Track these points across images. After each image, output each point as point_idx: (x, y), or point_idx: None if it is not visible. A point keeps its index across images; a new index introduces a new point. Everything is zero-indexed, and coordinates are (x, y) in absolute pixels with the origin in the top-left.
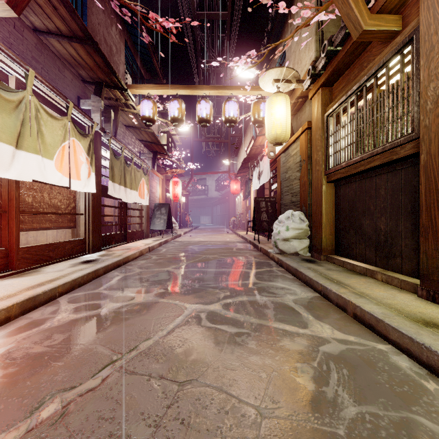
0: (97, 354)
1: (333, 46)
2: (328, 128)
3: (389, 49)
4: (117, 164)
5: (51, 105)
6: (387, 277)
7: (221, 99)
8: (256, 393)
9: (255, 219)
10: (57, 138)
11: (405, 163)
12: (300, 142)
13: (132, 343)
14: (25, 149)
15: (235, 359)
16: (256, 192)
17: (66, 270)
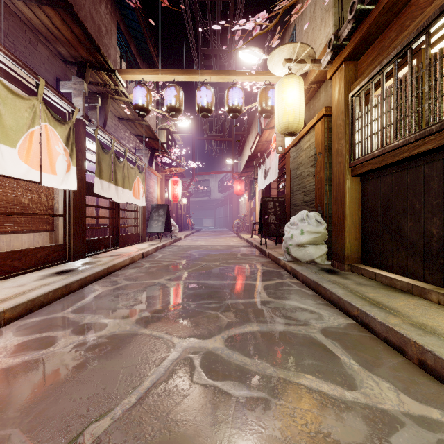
0: None
1: (365, 3)
2: (354, 110)
3: None
4: (106, 159)
5: (16, 82)
6: None
7: (224, 94)
8: None
9: (262, 221)
10: (21, 121)
11: None
12: (314, 132)
13: (75, 425)
14: None
15: None
16: (262, 192)
17: (29, 285)
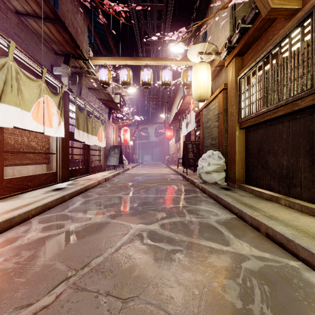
0: (55, 271)
1: (245, 24)
2: (241, 88)
3: (292, 23)
4: (81, 116)
5: (29, 70)
6: (289, 202)
7: (158, 69)
8: (191, 311)
9: (184, 157)
10: (33, 95)
11: (304, 113)
12: (218, 99)
13: (86, 259)
14: (7, 102)
15: (171, 276)
16: (185, 137)
17: (40, 196)
